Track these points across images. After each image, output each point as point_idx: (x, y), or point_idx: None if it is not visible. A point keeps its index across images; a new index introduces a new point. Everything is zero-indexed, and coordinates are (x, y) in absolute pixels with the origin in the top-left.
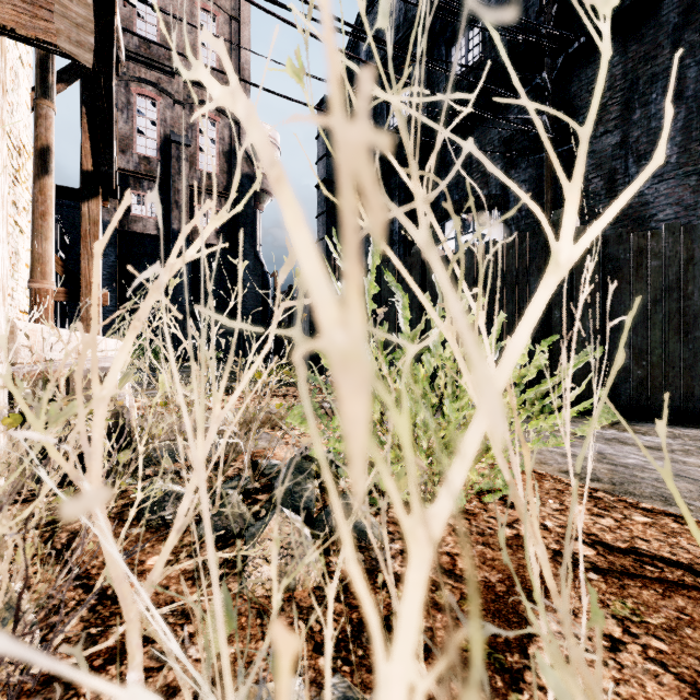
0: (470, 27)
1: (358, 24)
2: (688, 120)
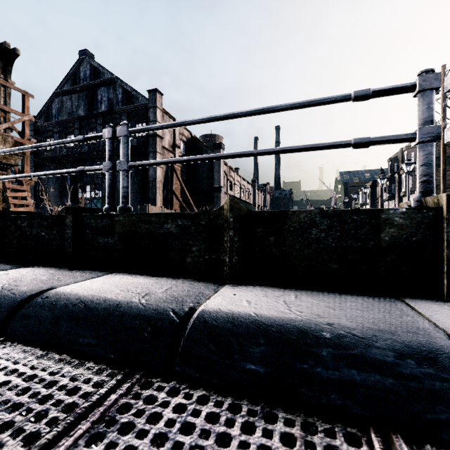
0: (94, 131)
1: (52, 98)
2: (133, 182)
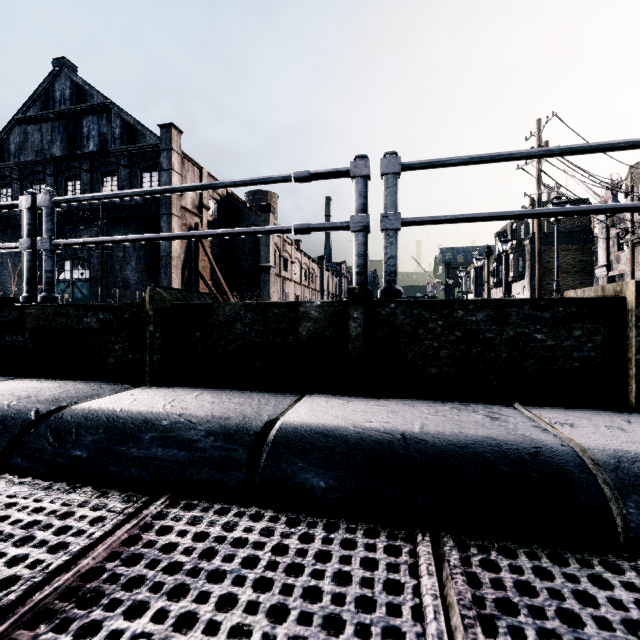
0: (77, 180)
1: (9, 127)
2: (137, 257)
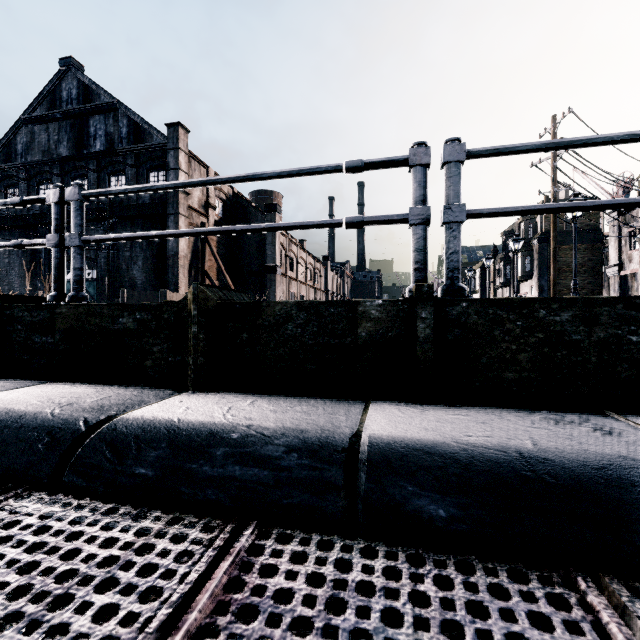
0: (84, 179)
1: (16, 127)
2: (144, 257)
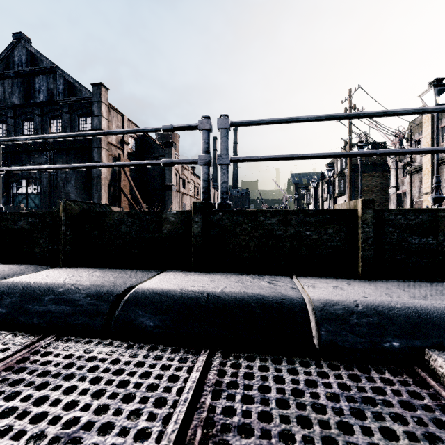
0: (31, 121)
1: None
2: (76, 178)
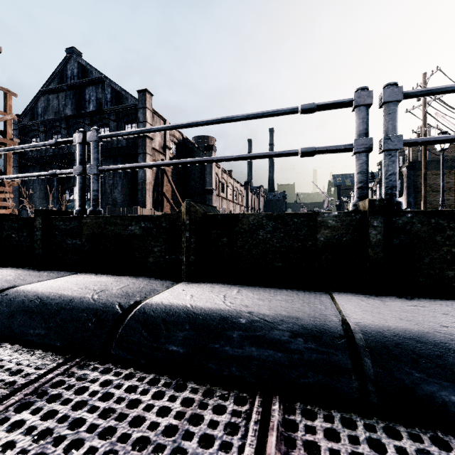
0: None
1: (37, 97)
2: (122, 184)
